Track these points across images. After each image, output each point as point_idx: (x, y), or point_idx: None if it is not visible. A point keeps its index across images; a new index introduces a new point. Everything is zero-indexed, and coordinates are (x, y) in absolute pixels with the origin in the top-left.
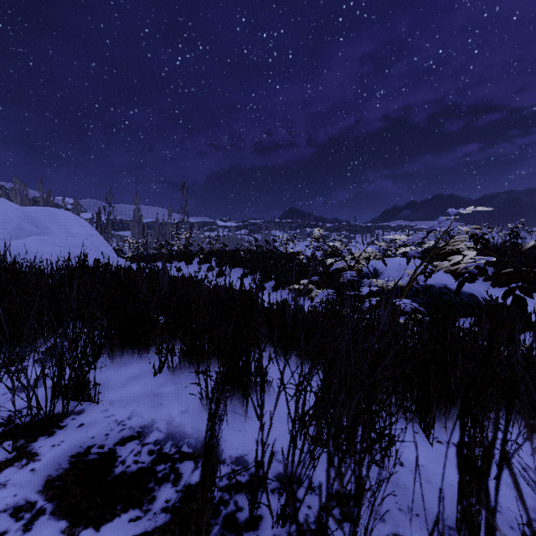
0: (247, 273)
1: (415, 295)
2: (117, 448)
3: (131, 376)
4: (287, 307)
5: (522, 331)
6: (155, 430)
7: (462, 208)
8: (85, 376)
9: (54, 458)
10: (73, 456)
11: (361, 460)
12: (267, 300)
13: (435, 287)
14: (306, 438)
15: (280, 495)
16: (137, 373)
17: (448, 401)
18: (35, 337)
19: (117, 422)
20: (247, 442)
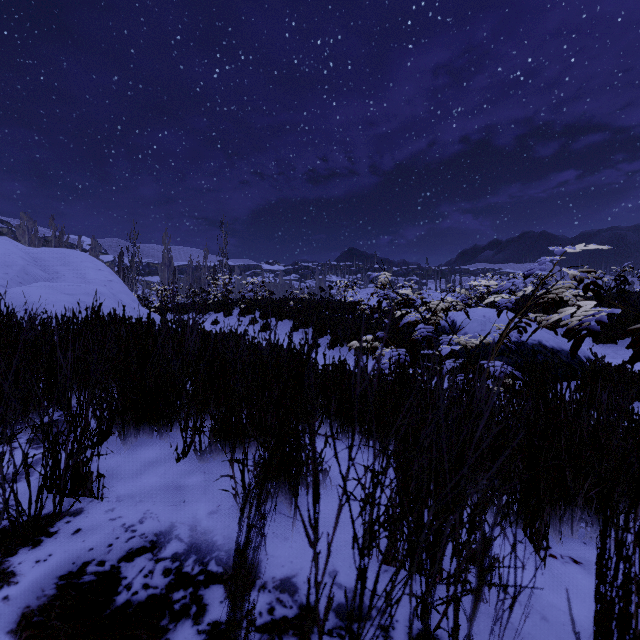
0: (297, 326)
1: (503, 353)
2: (122, 565)
3: (147, 462)
4: (352, 384)
5: (635, 398)
6: (174, 539)
7: (570, 246)
8: (85, 464)
9: (36, 580)
10: (62, 578)
11: (456, 599)
12: (322, 359)
13: (528, 344)
14: (376, 554)
15: (341, 639)
16: (156, 457)
17: (562, 499)
18: (28, 411)
19: (125, 527)
20: (296, 557)
